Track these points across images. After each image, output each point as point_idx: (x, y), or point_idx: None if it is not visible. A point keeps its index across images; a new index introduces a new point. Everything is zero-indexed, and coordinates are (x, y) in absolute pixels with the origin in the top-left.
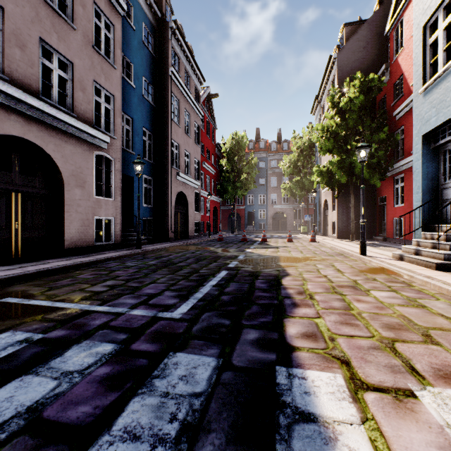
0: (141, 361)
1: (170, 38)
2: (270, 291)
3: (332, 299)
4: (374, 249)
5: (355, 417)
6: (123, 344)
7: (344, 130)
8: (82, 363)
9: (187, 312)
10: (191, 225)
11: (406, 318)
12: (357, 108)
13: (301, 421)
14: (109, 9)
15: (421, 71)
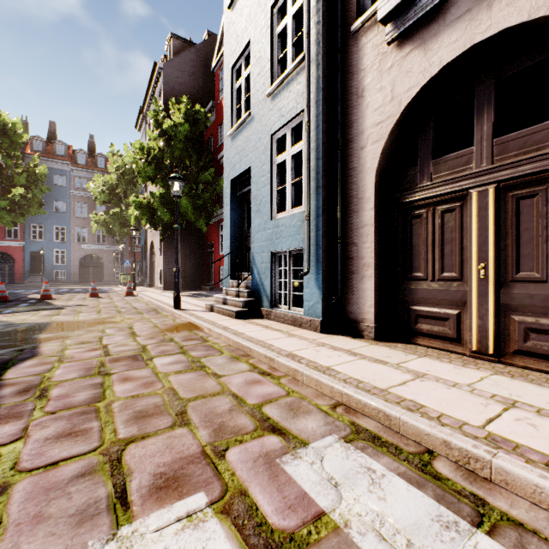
0: None
1: None
2: None
3: (83, 388)
4: (195, 301)
5: None
6: None
7: (170, 159)
8: None
9: None
10: None
11: (173, 392)
12: (183, 137)
13: None
14: None
15: (230, 113)
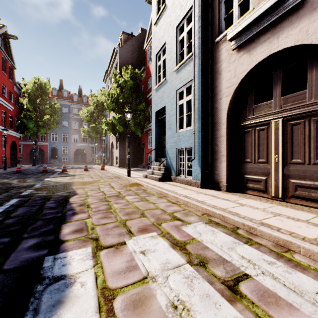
0: None
1: None
2: (58, 208)
3: (102, 205)
4: (136, 173)
5: (91, 266)
6: None
7: (122, 99)
8: None
9: None
10: None
11: (137, 207)
12: (129, 87)
13: (55, 282)
14: None
15: (155, 78)
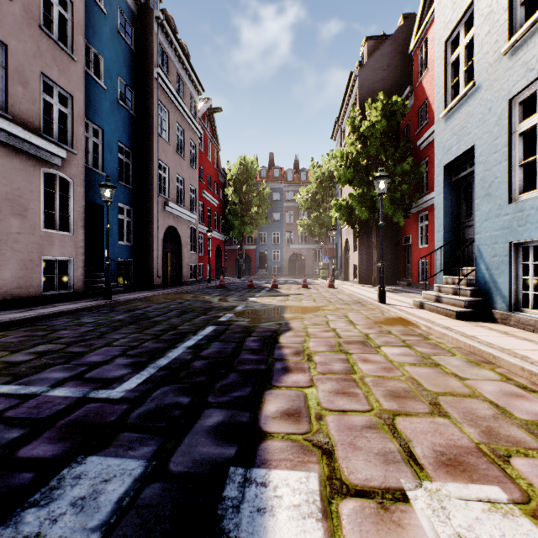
0: (23, 477)
1: (155, 30)
2: (261, 352)
3: (335, 360)
4: (396, 296)
5: None
6: (8, 447)
7: (365, 159)
8: None
9: (134, 388)
10: (185, 269)
11: (416, 382)
12: (379, 134)
13: None
14: None
15: (442, 93)
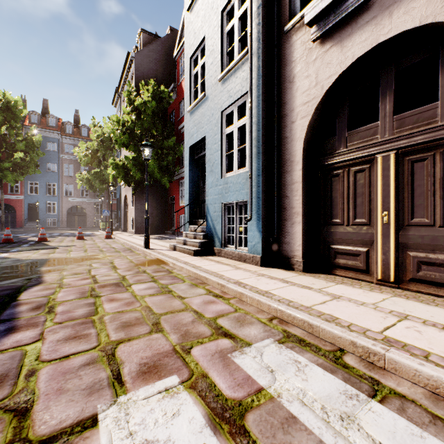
0: None
1: None
2: None
3: (80, 306)
4: (160, 242)
5: None
6: None
7: (140, 130)
8: None
9: None
10: None
11: (149, 309)
12: (151, 112)
13: None
14: None
15: (189, 94)
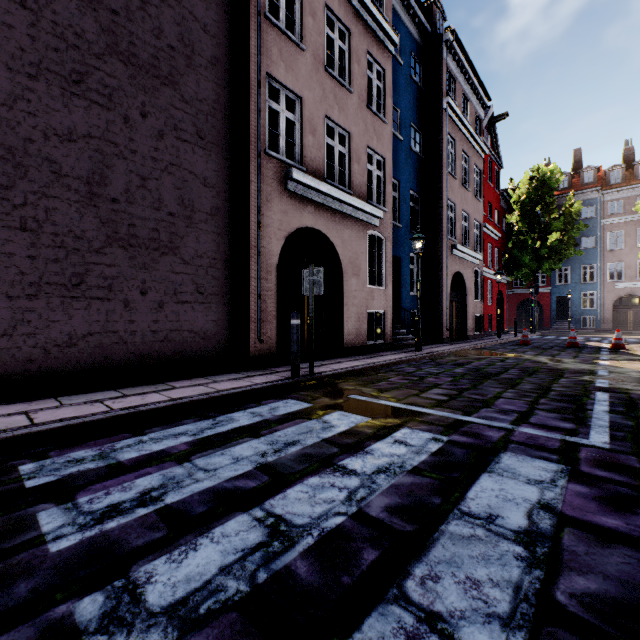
0: (623, 490)
1: (444, 56)
2: None
3: None
4: None
5: None
6: (565, 464)
7: None
8: (537, 474)
9: (612, 442)
10: (469, 320)
11: None
12: None
13: None
14: (380, 52)
15: None
